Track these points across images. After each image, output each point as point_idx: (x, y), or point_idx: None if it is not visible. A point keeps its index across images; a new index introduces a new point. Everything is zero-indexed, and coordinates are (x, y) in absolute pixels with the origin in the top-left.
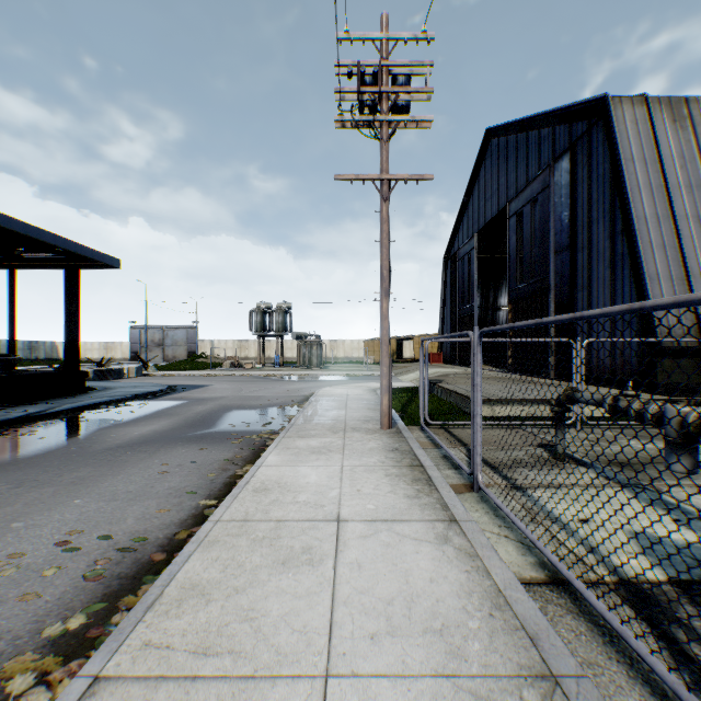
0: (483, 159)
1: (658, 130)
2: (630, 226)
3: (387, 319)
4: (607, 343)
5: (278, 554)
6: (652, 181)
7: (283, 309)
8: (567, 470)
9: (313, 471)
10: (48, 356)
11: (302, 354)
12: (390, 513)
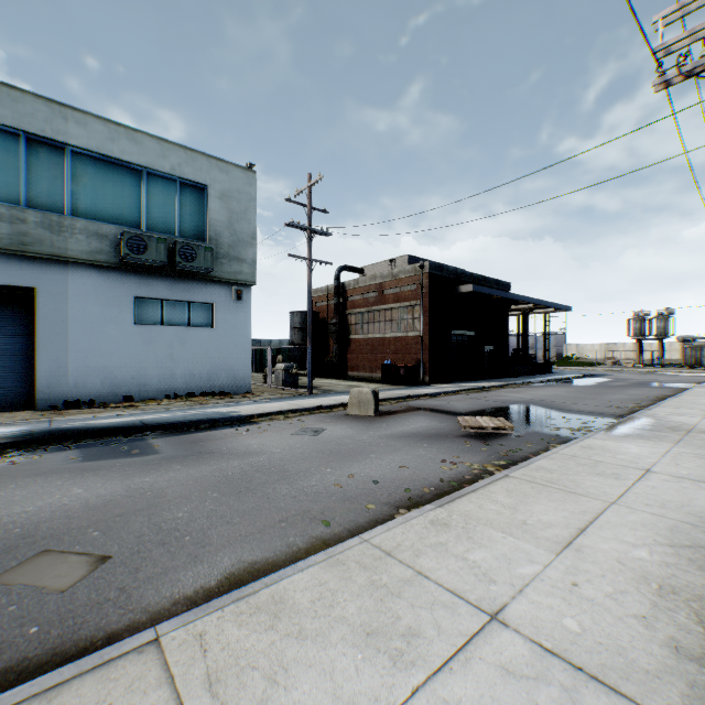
0: None
1: None
2: None
3: None
4: None
5: None
6: None
7: (663, 316)
8: None
9: None
10: None
11: (688, 355)
12: None
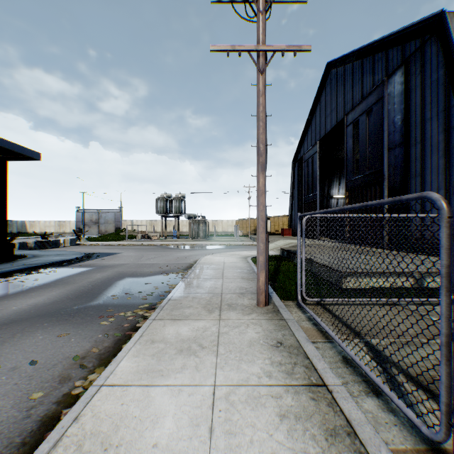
0: (324, 86)
1: None
2: None
3: (263, 194)
4: None
5: None
6: None
7: (179, 197)
8: None
9: (172, 402)
10: (19, 231)
11: (192, 229)
12: None
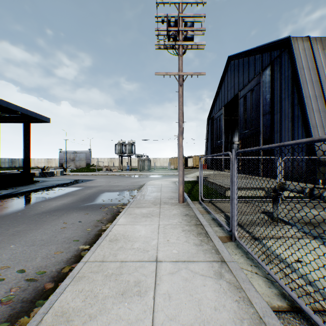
0: (226, 71)
1: (315, 54)
2: (302, 101)
3: (182, 146)
4: (289, 159)
5: (120, 287)
6: (313, 78)
7: (131, 143)
8: (281, 227)
9: (143, 228)
10: (20, 165)
11: (140, 164)
12: (186, 256)
